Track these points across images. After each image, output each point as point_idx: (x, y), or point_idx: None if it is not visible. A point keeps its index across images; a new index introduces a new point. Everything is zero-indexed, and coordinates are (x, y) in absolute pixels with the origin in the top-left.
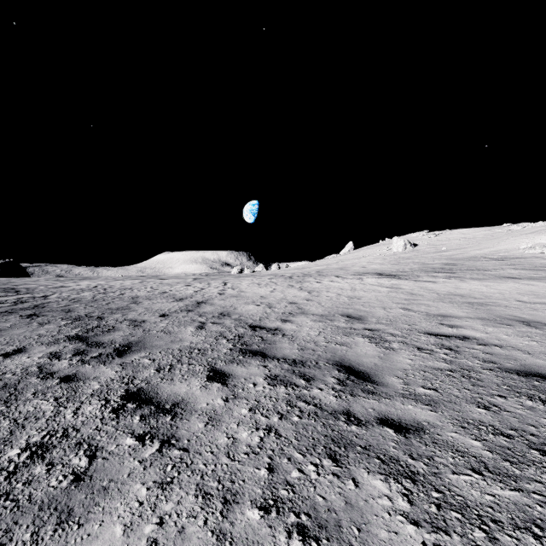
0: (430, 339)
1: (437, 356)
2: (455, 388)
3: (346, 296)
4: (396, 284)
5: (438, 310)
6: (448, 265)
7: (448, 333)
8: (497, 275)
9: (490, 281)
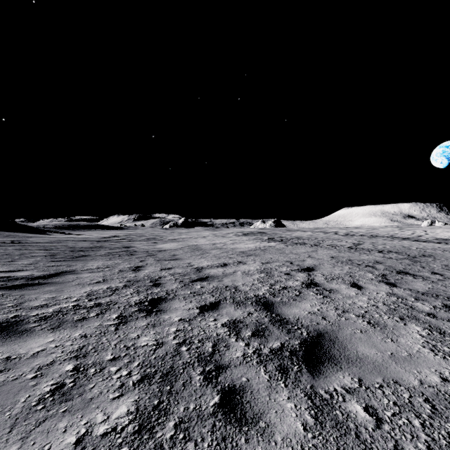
0: None
1: None
2: None
3: None
4: None
5: None
6: None
7: None
8: None
9: None
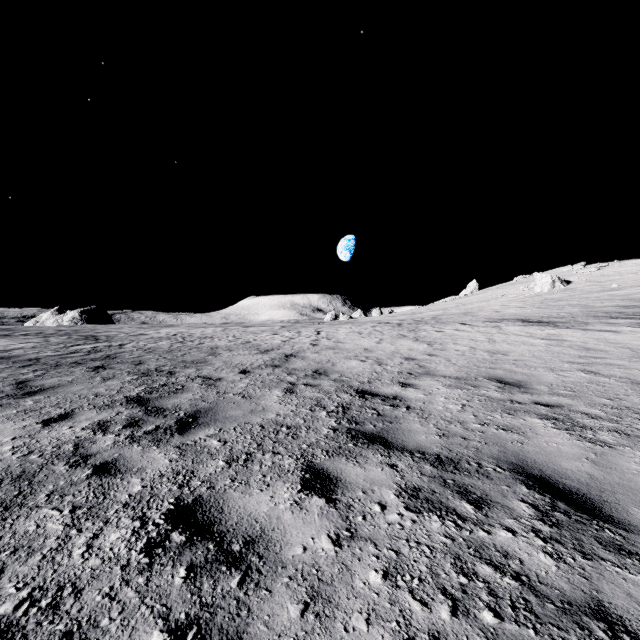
0: None
1: None
2: None
3: (485, 350)
4: (554, 334)
5: None
6: (628, 308)
7: None
8: None
9: None
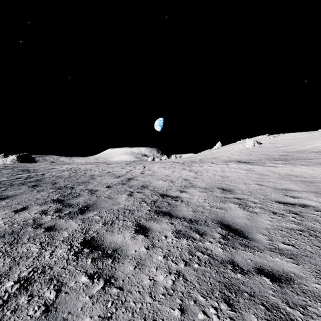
0: (280, 206)
1: (288, 218)
2: (308, 245)
3: (219, 175)
4: (250, 168)
5: (281, 185)
6: (283, 156)
7: (292, 202)
8: (318, 162)
9: (314, 167)
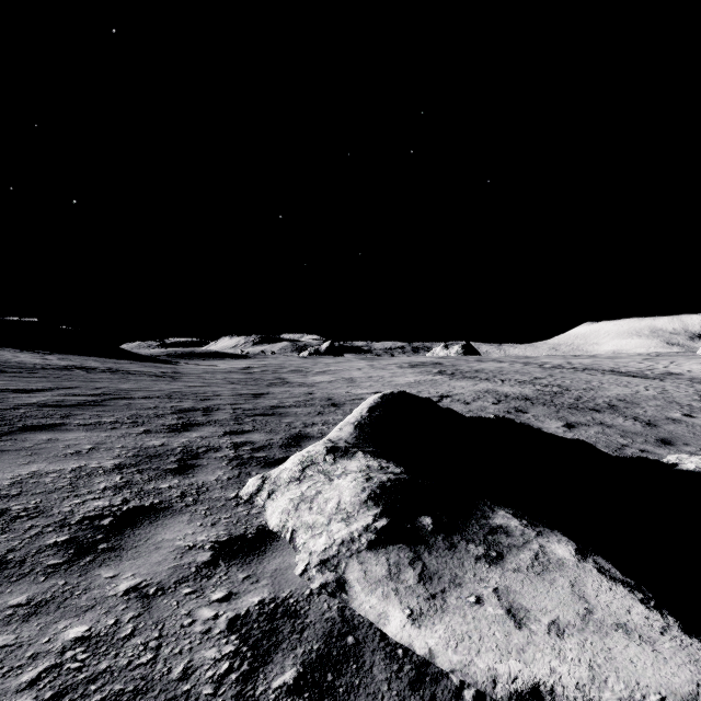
0: None
1: None
2: None
3: None
4: None
5: None
6: None
7: None
8: None
9: None
